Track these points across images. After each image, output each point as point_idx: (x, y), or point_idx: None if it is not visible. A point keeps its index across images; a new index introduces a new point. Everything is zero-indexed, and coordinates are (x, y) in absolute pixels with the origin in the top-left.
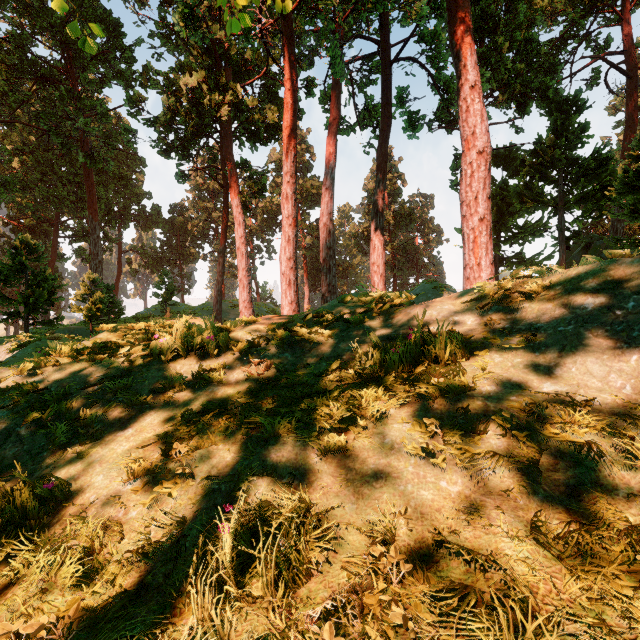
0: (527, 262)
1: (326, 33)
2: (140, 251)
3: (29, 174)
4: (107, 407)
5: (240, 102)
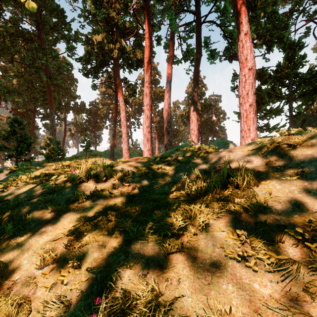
0: (271, 128)
1: (167, 7)
2: (75, 124)
3: (21, 87)
4: (39, 212)
5: (123, 48)
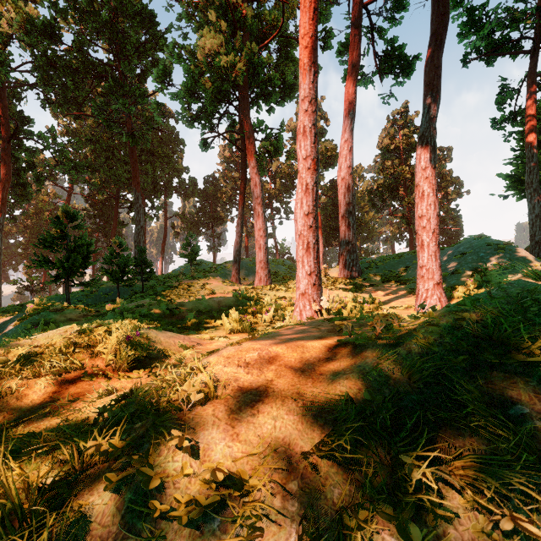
0: None
1: None
2: (181, 217)
3: (98, 159)
4: None
5: (256, 62)
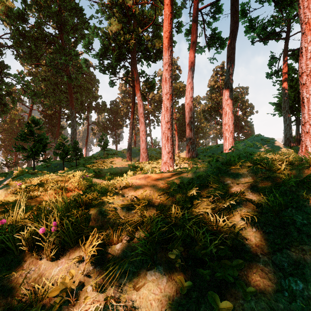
0: None
1: None
2: (97, 124)
3: (48, 90)
4: None
5: (140, 39)
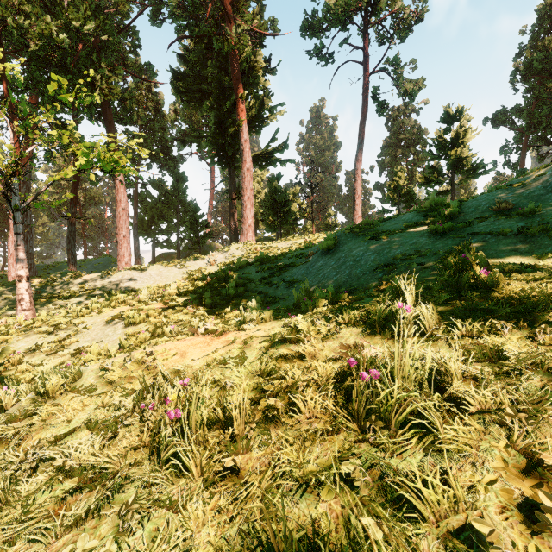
0: (169, 246)
1: None
2: None
3: None
4: None
5: None
